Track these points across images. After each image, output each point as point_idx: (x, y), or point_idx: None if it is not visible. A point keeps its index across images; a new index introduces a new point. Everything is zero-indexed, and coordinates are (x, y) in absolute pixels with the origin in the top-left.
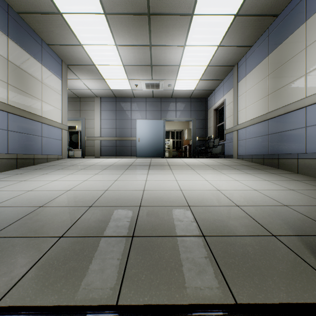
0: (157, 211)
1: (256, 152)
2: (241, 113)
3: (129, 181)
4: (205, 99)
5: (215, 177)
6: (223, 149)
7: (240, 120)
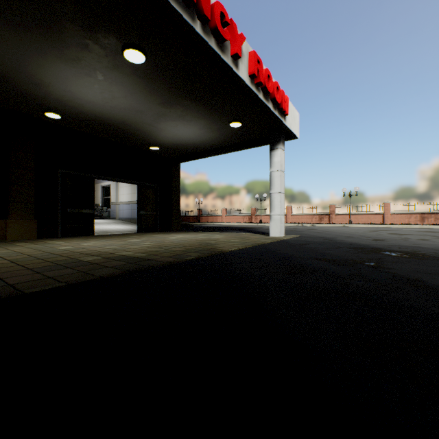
0: (108, 231)
1: (128, 217)
2: (121, 197)
3: None
4: None
5: (114, 226)
6: (110, 214)
7: (120, 200)
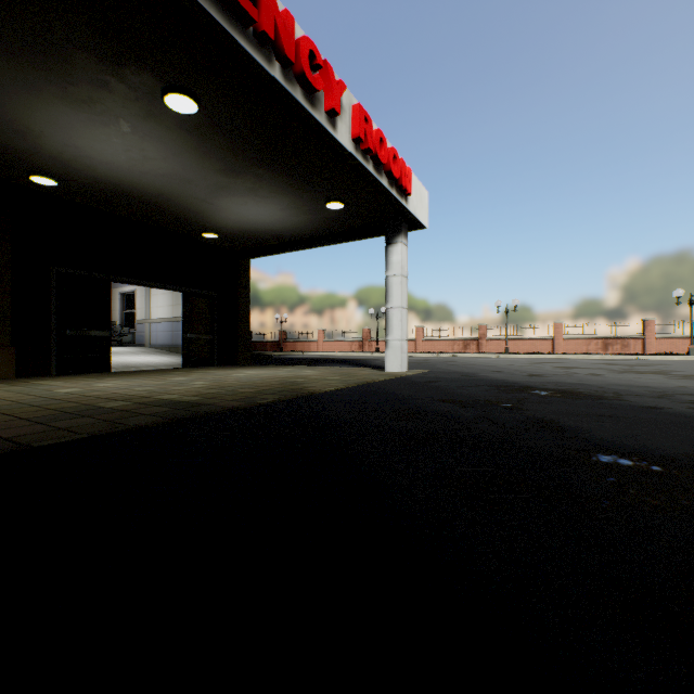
0: (133, 365)
1: (166, 343)
2: (154, 310)
3: None
4: None
5: (143, 357)
6: (135, 339)
7: (153, 315)
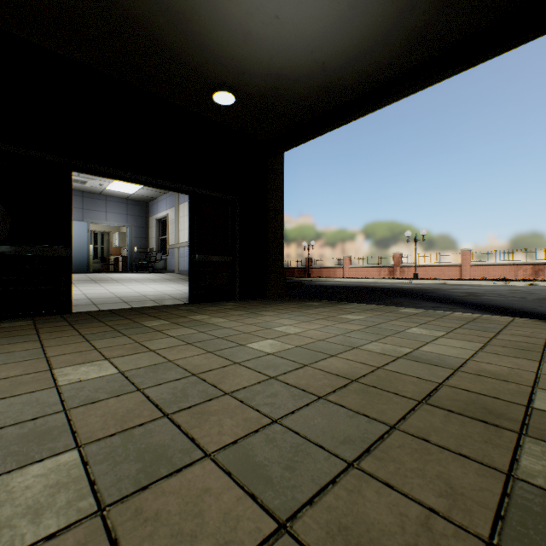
0: (130, 298)
1: None
2: (182, 234)
3: (93, 290)
4: (146, 203)
5: (157, 286)
6: (166, 264)
7: (181, 239)
